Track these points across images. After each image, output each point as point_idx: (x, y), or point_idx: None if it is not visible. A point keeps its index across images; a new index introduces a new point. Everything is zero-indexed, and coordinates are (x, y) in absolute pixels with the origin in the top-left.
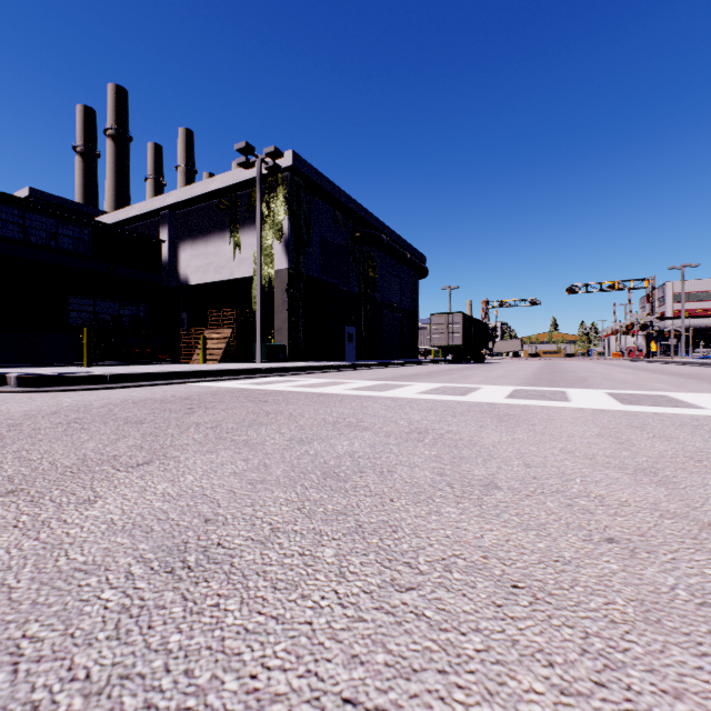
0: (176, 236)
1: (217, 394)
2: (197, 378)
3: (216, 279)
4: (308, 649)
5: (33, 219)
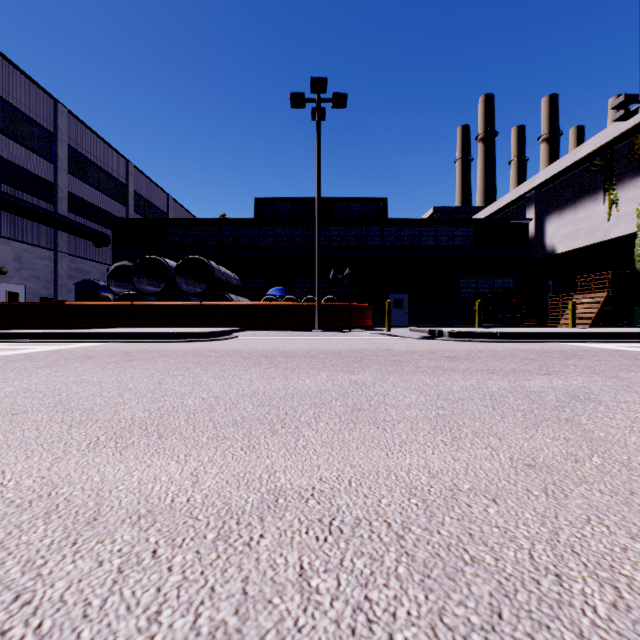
0: (541, 211)
1: (588, 351)
2: (567, 339)
3: (585, 243)
4: (632, 418)
5: (440, 230)
